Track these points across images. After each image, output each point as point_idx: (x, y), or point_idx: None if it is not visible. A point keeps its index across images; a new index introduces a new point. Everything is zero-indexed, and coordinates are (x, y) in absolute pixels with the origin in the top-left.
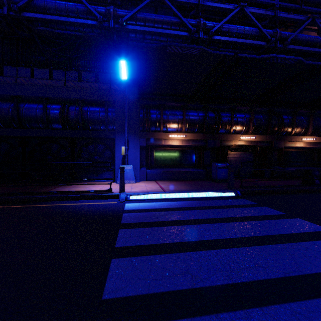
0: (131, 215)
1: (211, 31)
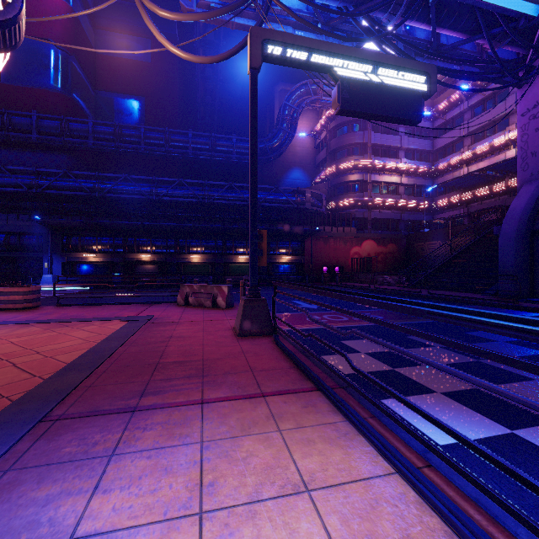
0: None
1: (102, 193)
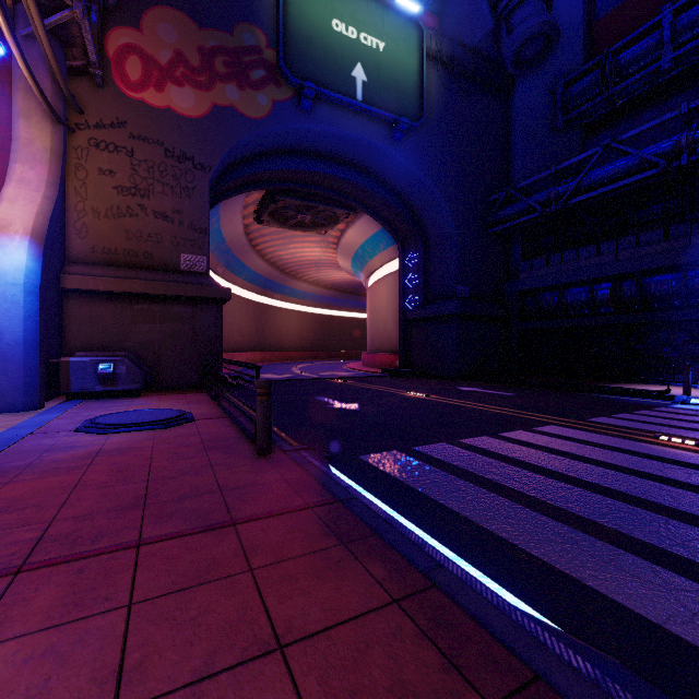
0: (669, 409)
1: None
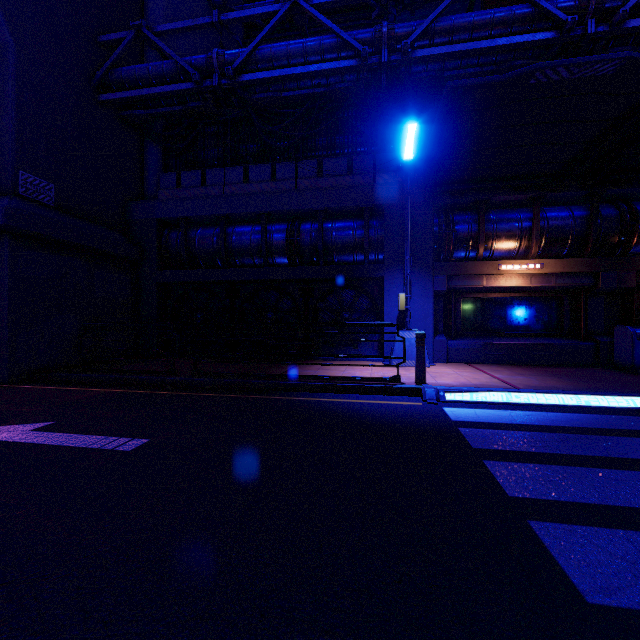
0: (479, 433)
1: (622, 11)
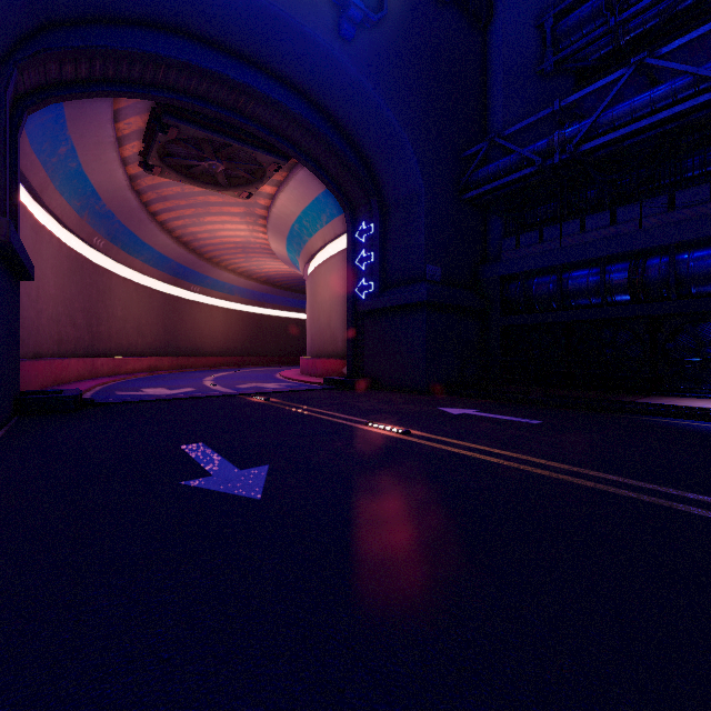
0: None
1: None
